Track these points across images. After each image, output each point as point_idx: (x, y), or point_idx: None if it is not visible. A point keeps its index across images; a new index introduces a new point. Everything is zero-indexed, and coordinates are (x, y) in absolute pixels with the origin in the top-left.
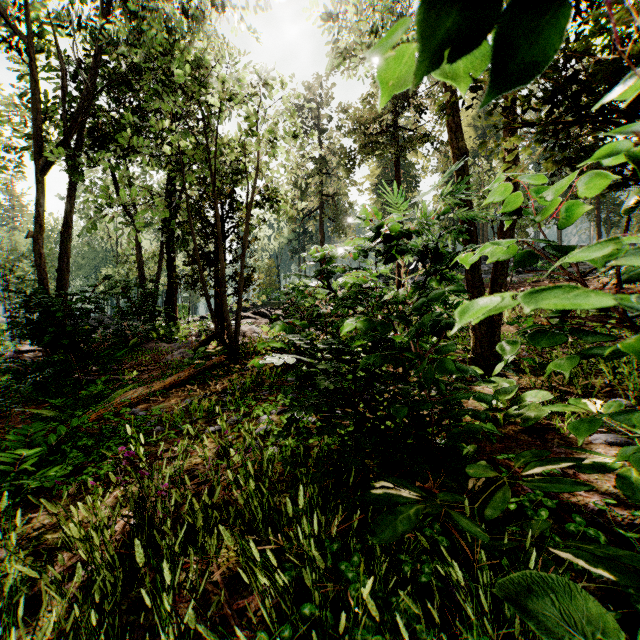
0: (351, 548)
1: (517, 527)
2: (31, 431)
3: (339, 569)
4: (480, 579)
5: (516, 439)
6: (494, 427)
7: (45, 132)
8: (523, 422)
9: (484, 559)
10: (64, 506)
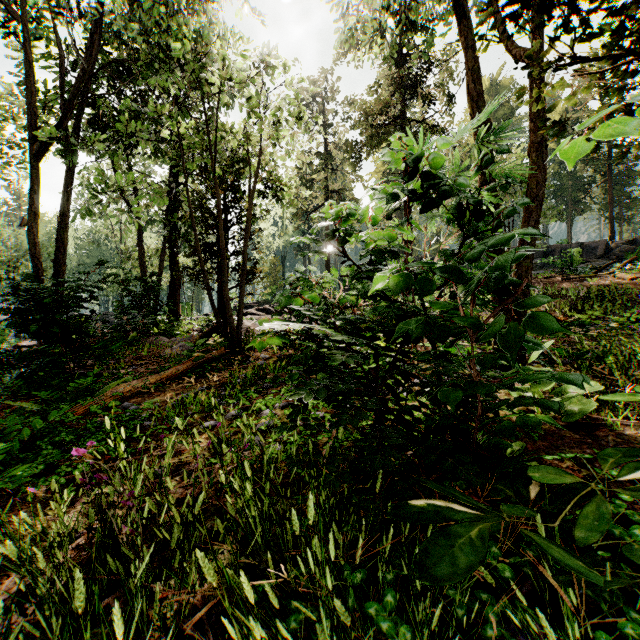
0: (379, 578)
1: (606, 552)
2: (5, 425)
3: (366, 613)
4: (569, 630)
5: (561, 436)
6: (552, 419)
7: (45, 124)
8: (566, 417)
9: (575, 602)
10: (29, 512)
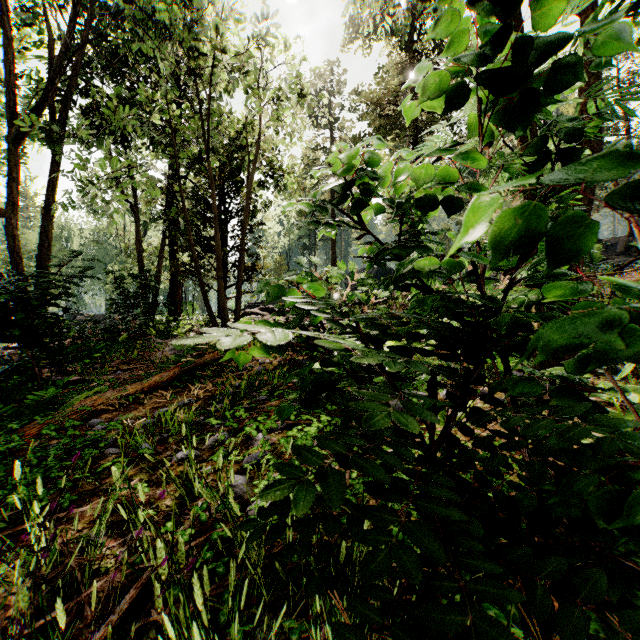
0: None
1: None
2: None
3: None
4: None
5: None
6: None
7: None
8: None
9: None
10: None
